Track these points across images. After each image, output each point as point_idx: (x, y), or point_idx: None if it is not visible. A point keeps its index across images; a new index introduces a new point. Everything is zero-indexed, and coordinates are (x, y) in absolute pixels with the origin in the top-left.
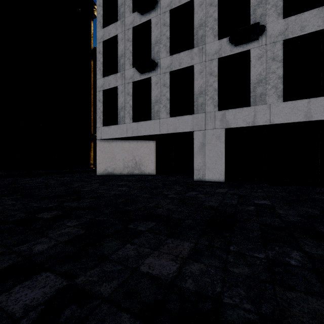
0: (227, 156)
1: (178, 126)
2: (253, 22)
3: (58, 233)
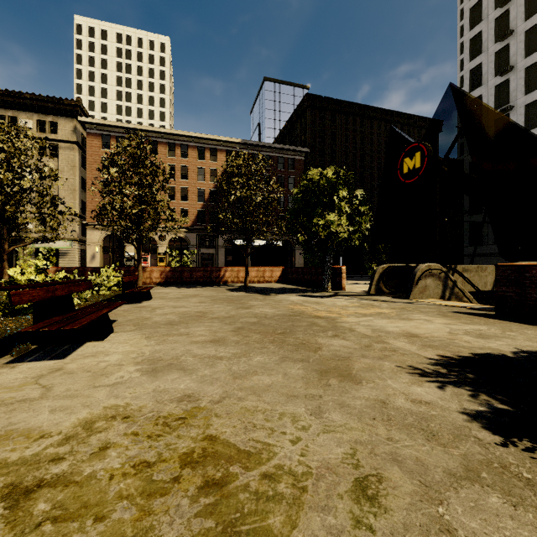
0: None
1: None
2: None
3: None
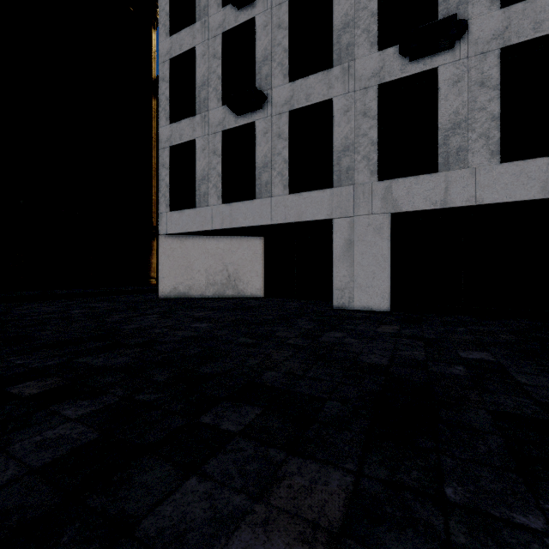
0: (394, 264)
1: (304, 209)
2: (443, 16)
3: (36, 441)
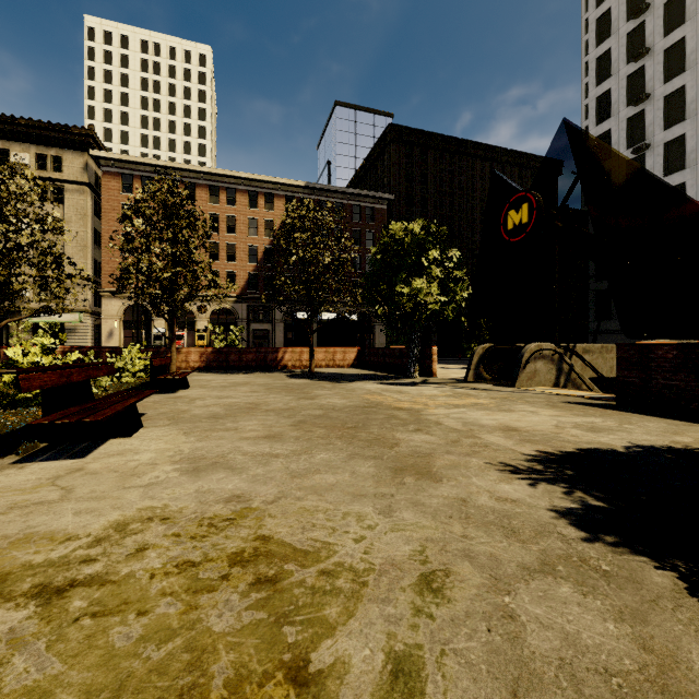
0: None
1: None
2: None
3: None
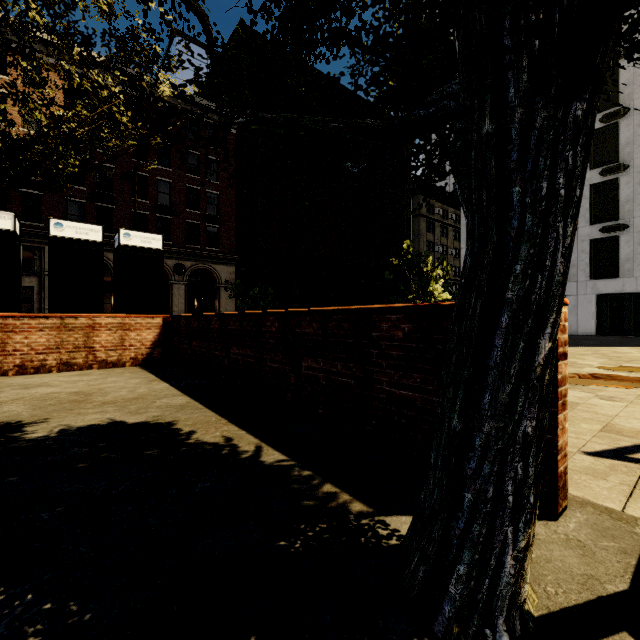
0: (598, 315)
1: None
2: (621, 214)
3: None
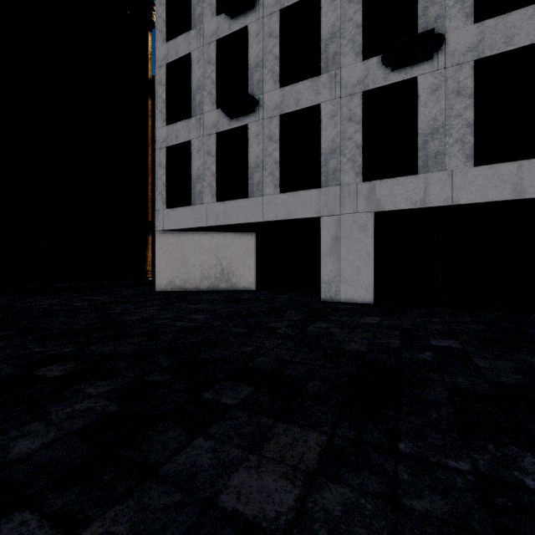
0: (377, 259)
1: (294, 208)
2: (423, 29)
3: (68, 412)
